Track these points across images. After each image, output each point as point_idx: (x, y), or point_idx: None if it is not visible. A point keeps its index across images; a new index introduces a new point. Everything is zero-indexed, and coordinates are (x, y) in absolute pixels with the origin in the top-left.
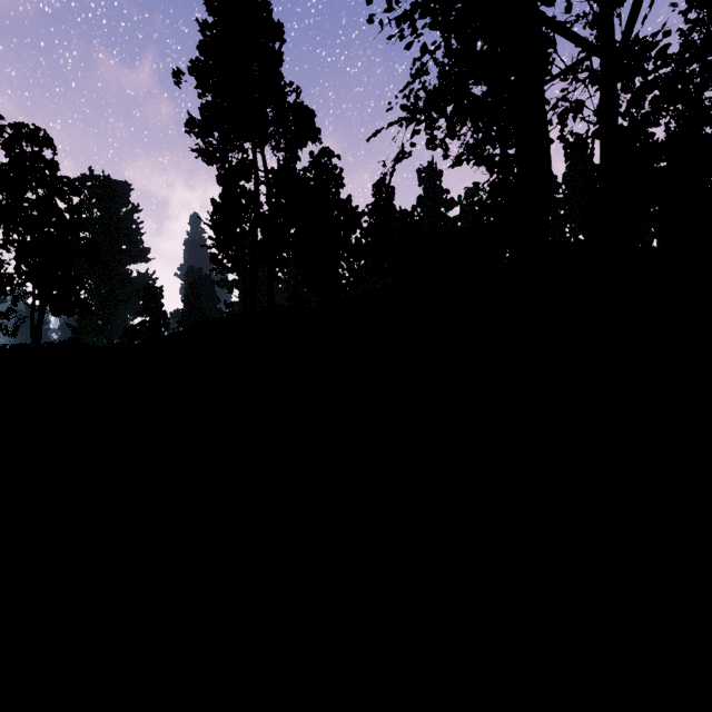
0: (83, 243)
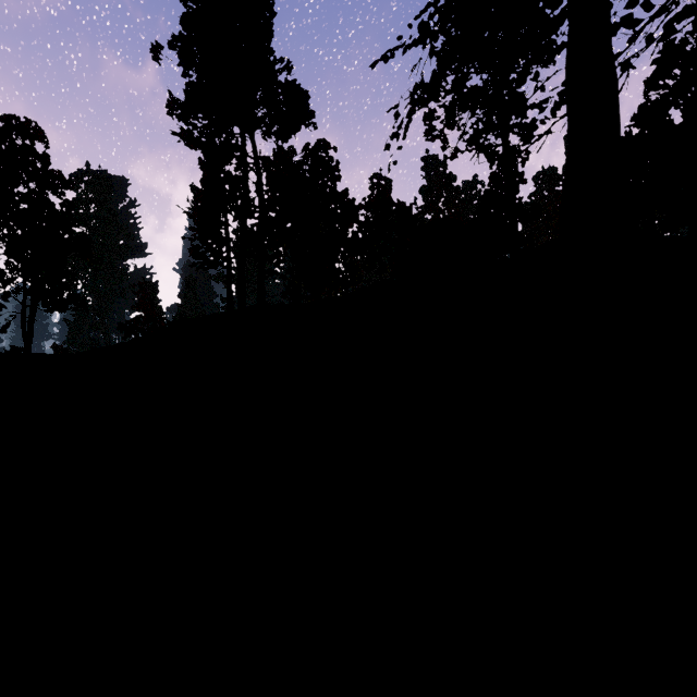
0: (75, 237)
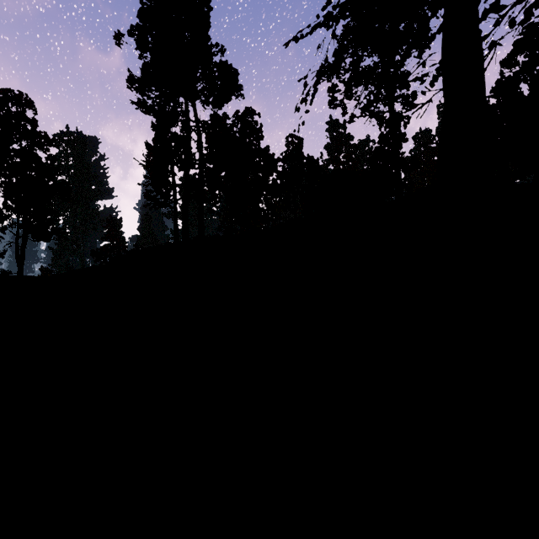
0: (57, 183)
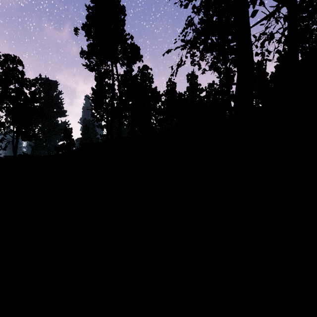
0: (36, 108)
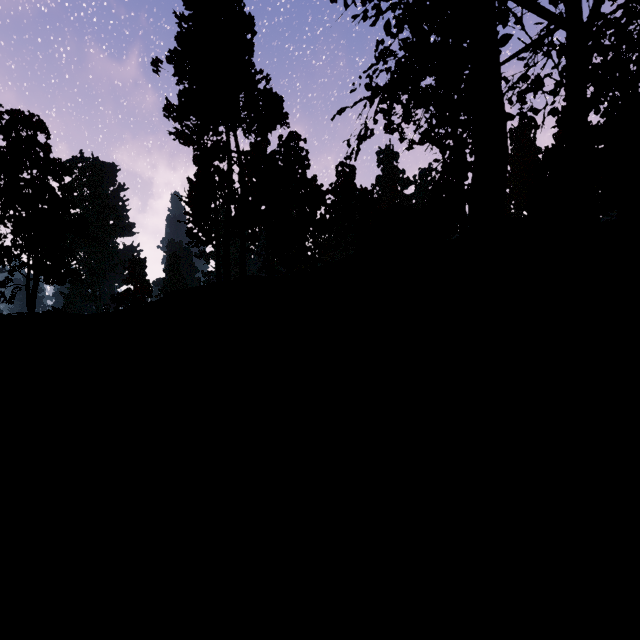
0: (74, 218)
